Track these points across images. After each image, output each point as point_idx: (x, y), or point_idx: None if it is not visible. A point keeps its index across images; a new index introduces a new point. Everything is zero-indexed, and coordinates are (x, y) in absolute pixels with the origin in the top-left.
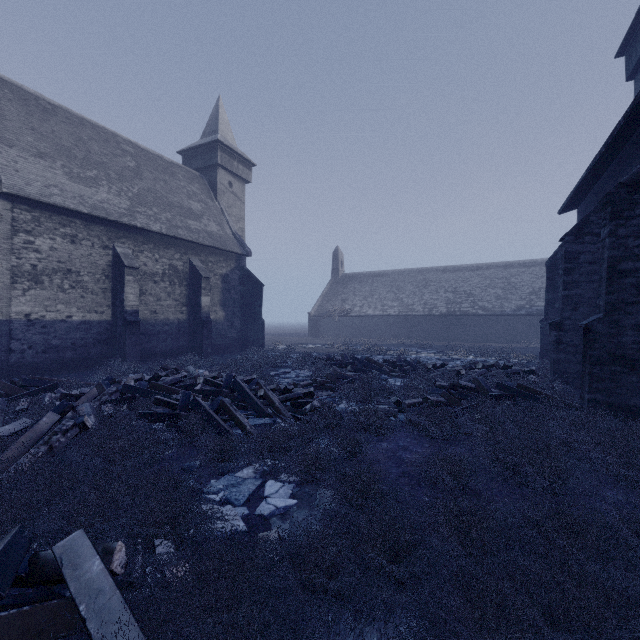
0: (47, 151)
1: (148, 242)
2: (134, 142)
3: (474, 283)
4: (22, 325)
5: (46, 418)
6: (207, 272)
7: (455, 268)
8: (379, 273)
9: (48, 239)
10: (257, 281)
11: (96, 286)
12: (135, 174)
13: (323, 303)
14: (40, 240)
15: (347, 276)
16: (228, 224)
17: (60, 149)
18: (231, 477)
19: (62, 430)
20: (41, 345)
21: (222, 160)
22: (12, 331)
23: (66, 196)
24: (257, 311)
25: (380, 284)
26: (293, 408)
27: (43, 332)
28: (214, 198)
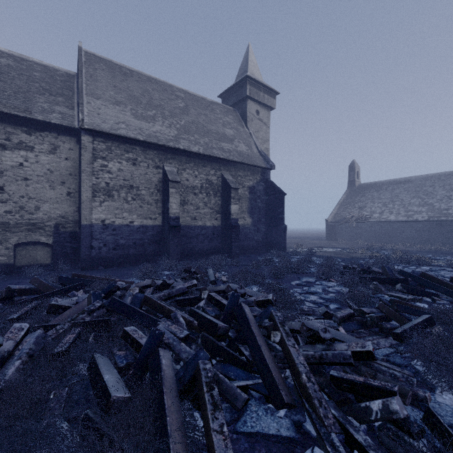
0: (122, 100)
1: (189, 161)
2: (185, 90)
3: None
4: (99, 228)
5: None
6: (236, 184)
7: None
8: (400, 180)
9: (117, 163)
10: (279, 191)
11: (150, 198)
12: (183, 111)
13: (339, 211)
14: (111, 164)
15: (364, 186)
16: (255, 144)
17: (131, 98)
18: None
19: None
20: (112, 244)
21: (250, 92)
22: (93, 233)
23: (129, 129)
24: (279, 217)
25: (402, 190)
26: (335, 387)
27: (113, 234)
28: (244, 125)
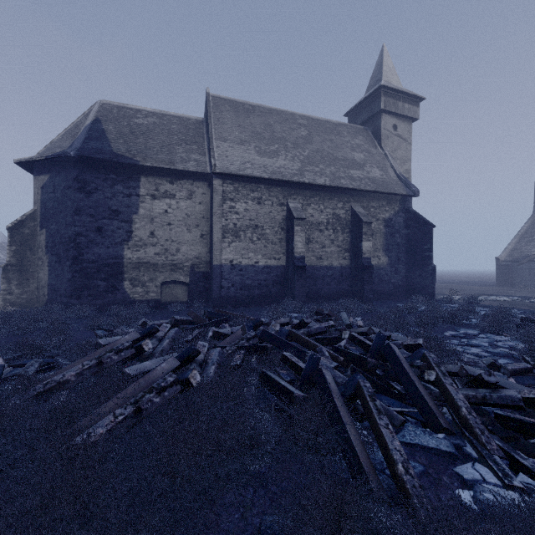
0: (246, 139)
1: (314, 195)
2: (307, 115)
3: None
4: (228, 268)
5: (165, 363)
6: (368, 217)
7: None
8: None
9: (243, 203)
10: (425, 222)
11: (274, 237)
12: (306, 140)
13: (519, 245)
14: (238, 204)
15: None
16: (392, 167)
17: (254, 135)
18: None
19: (159, 387)
20: (239, 284)
21: (385, 105)
22: (222, 273)
23: (254, 168)
24: (425, 255)
25: None
26: (500, 426)
27: (240, 274)
28: (377, 145)
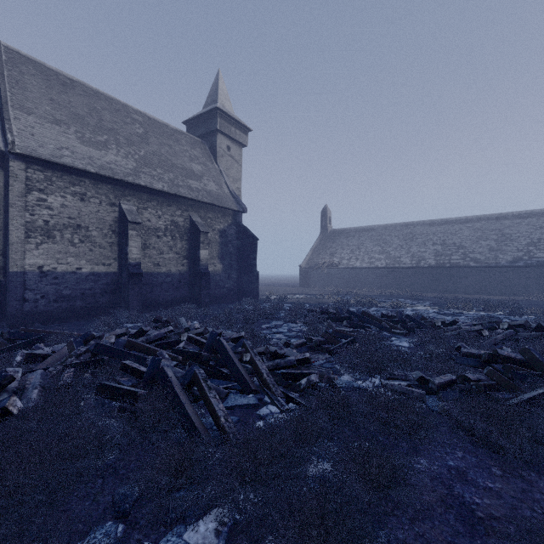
0: (63, 118)
1: (151, 200)
2: (143, 112)
3: (464, 235)
4: (35, 276)
5: None
6: (205, 227)
7: (443, 221)
8: (365, 228)
9: (59, 197)
10: (252, 235)
11: (104, 240)
12: (142, 139)
13: (313, 256)
14: (52, 198)
15: (335, 232)
16: (226, 184)
17: (75, 117)
18: (176, 542)
19: None
20: (53, 295)
21: (221, 126)
22: (26, 282)
23: (76, 157)
24: (252, 263)
25: (367, 238)
26: (284, 380)
27: (55, 283)
28: (214, 161)
